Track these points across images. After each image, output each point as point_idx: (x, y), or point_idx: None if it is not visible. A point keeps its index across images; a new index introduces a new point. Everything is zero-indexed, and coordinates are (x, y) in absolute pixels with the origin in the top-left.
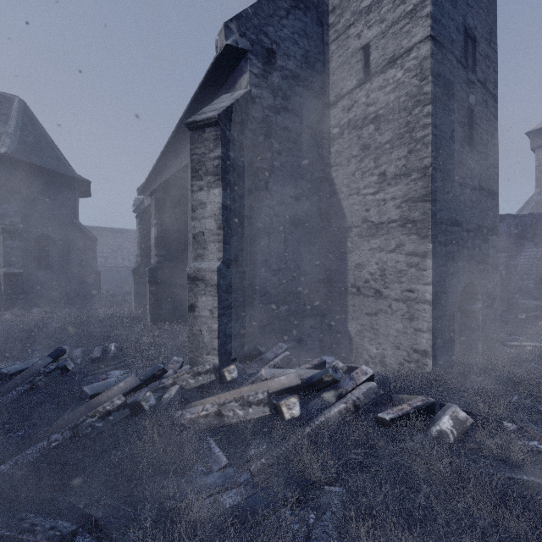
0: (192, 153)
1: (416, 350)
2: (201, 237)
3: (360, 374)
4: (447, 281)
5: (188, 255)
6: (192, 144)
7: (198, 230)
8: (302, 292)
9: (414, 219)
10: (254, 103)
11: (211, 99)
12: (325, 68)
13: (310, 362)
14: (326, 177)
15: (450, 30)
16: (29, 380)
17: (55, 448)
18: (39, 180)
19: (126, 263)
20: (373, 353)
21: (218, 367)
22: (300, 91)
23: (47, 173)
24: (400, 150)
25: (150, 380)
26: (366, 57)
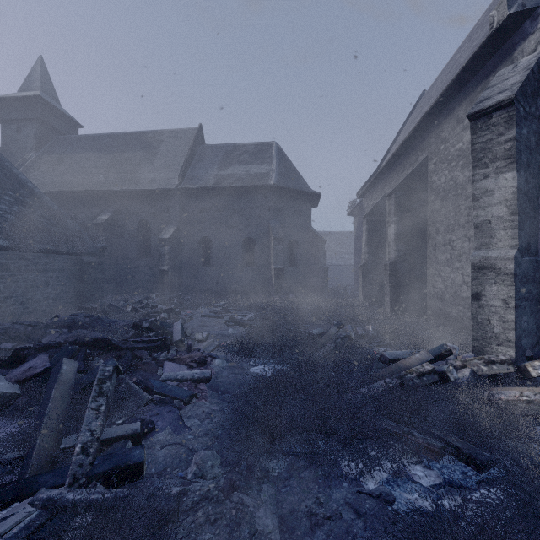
0: (473, 143)
1: None
2: (485, 226)
3: None
4: None
5: (427, 249)
6: (473, 134)
7: (482, 219)
8: None
9: None
10: None
11: (467, 82)
12: None
13: None
14: None
15: None
16: (333, 341)
17: (391, 388)
18: (289, 200)
19: (334, 262)
20: None
21: (514, 360)
22: None
23: (294, 193)
24: None
25: (436, 358)
26: None
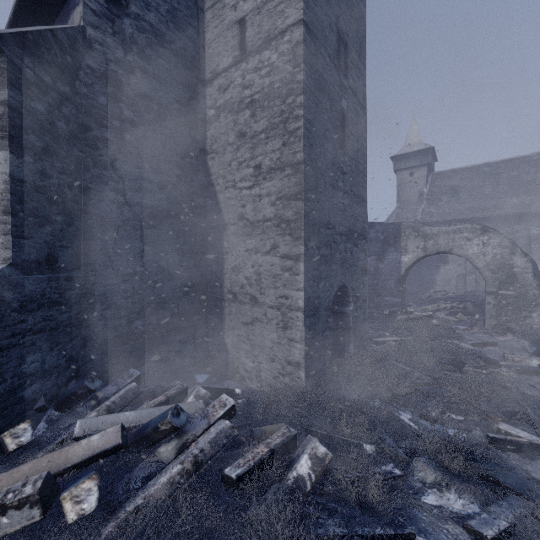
0: None
1: (290, 362)
2: None
3: (217, 408)
4: (320, 286)
5: None
6: None
7: None
8: (168, 301)
9: (288, 219)
10: (91, 49)
11: None
12: (200, 37)
13: (170, 389)
14: (201, 165)
15: (324, 24)
16: None
17: None
18: None
19: None
20: (250, 367)
21: None
22: (165, 54)
23: None
24: (275, 141)
25: None
26: (242, 32)
